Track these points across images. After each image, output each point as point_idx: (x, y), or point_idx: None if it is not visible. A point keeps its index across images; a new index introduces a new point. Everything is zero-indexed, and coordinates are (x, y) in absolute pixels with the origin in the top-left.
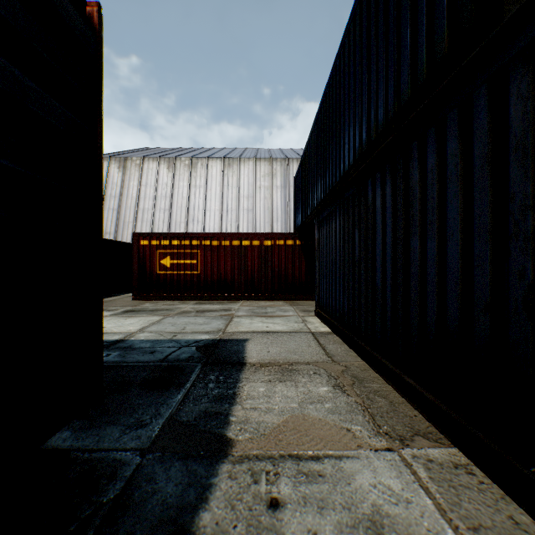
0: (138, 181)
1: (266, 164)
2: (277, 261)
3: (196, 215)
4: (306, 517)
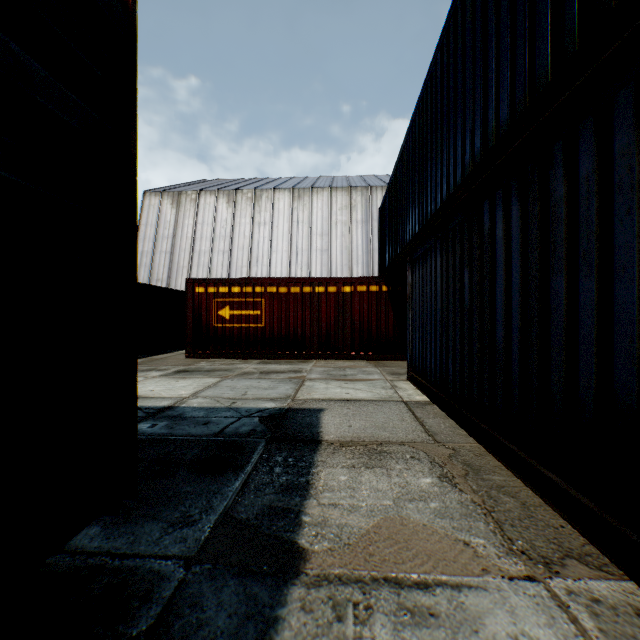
0: (193, 219)
1: (343, 194)
2: (358, 311)
3: (261, 257)
4: None
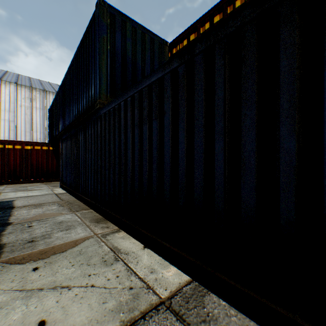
0: None
1: (27, 90)
2: (36, 159)
3: None
4: (41, 225)
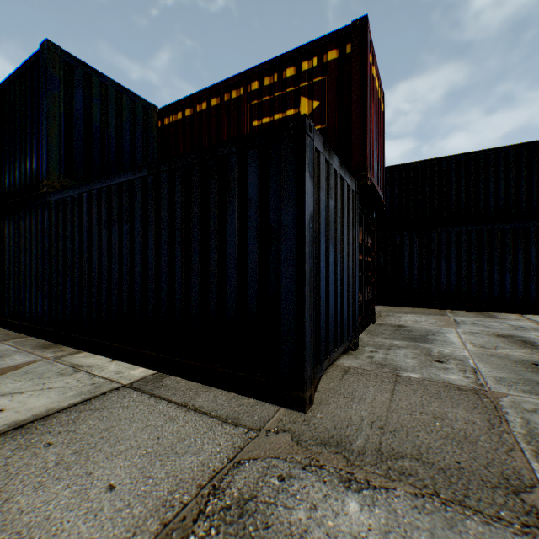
0: None
1: None
2: None
3: None
4: None
